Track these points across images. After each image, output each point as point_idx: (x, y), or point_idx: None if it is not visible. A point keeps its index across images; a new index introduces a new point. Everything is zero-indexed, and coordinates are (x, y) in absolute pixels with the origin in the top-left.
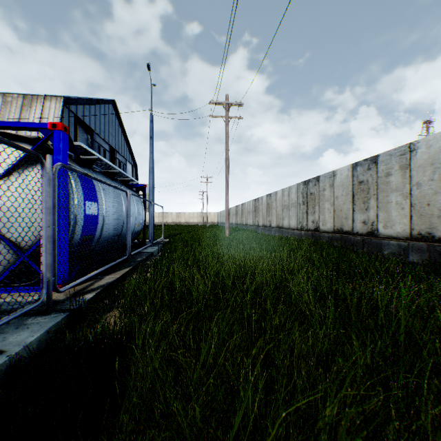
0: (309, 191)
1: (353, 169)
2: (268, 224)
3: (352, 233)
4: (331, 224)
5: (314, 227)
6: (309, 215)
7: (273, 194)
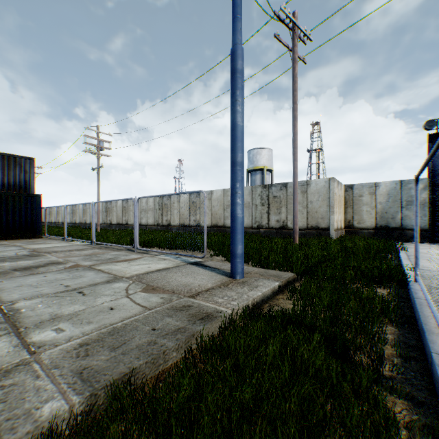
0: (74, 209)
1: (83, 205)
2: (58, 222)
3: (83, 223)
4: (79, 221)
5: (75, 222)
6: (74, 218)
7: (61, 207)
